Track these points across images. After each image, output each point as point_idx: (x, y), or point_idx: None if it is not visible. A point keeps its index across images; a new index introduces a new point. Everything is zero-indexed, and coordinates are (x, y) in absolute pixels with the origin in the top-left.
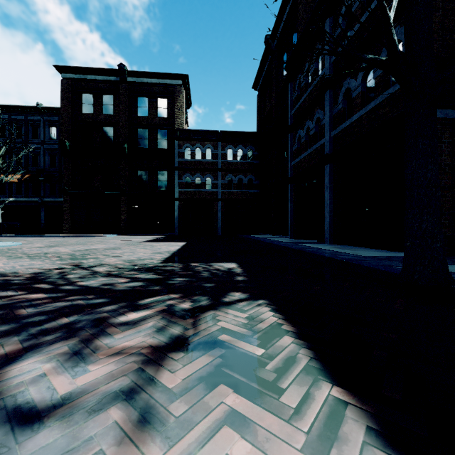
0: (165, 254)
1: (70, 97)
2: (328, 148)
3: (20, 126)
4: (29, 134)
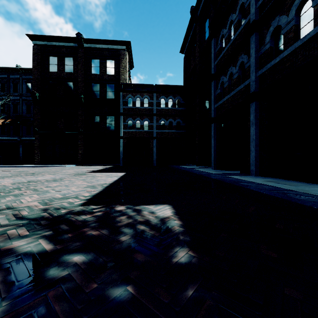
0: (97, 189)
1: (39, 59)
2: (253, 87)
3: (4, 82)
4: (11, 89)
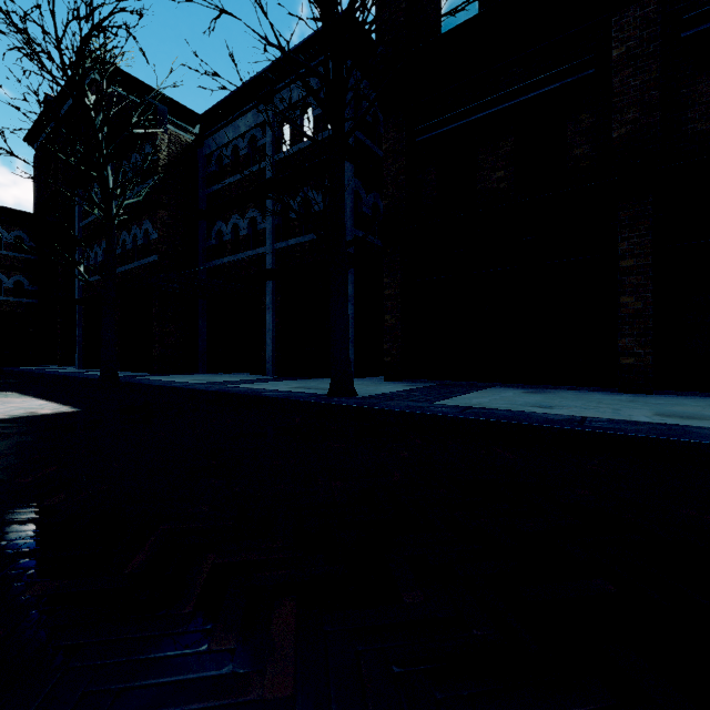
0: None
1: None
2: None
3: None
4: None
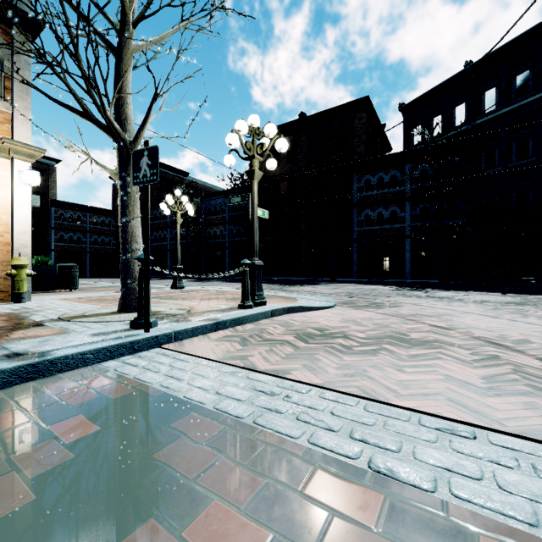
0: None
1: None
2: (169, 246)
3: None
4: None
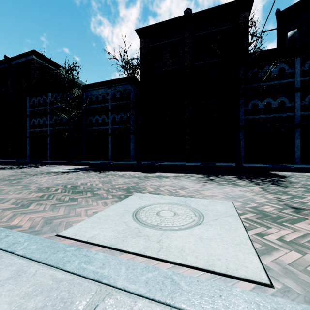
0: None
1: None
2: (49, 132)
3: None
4: None
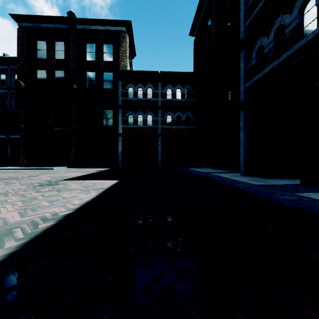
0: None
1: (26, 43)
2: None
3: None
4: None
